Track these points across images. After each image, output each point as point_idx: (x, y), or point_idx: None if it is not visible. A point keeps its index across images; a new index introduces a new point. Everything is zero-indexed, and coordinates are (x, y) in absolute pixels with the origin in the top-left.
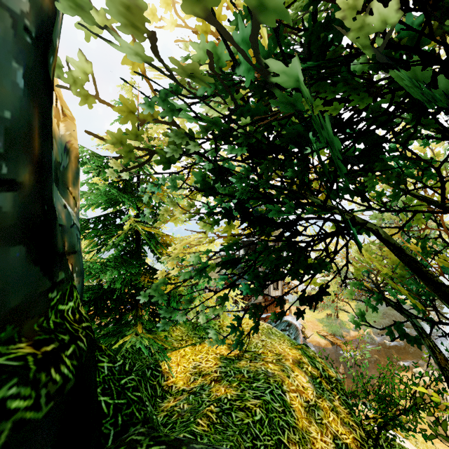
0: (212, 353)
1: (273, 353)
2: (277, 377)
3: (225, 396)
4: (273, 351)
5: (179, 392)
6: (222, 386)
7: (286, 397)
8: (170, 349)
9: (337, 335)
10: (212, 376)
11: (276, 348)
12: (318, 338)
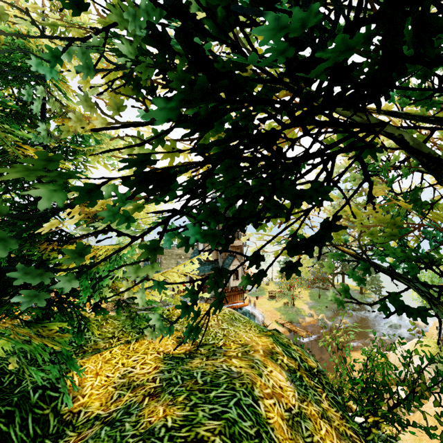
0: (153, 351)
1: (238, 345)
2: (245, 378)
3: (163, 422)
4: (237, 341)
5: (88, 422)
6: (161, 403)
7: (260, 408)
8: (90, 352)
9: (293, 322)
10: (148, 388)
11: (241, 337)
12: (276, 326)
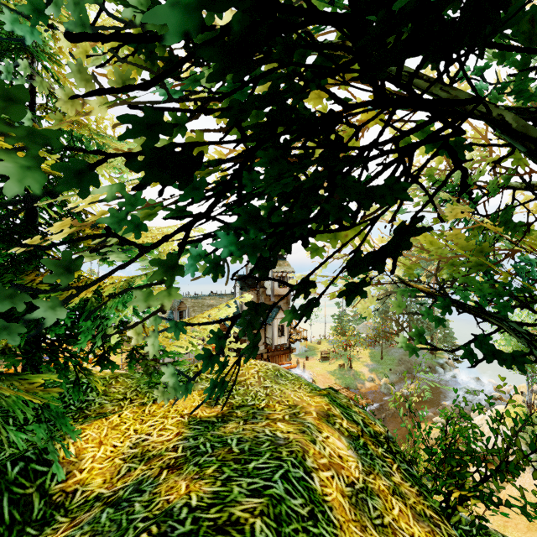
0: (175, 415)
1: (285, 406)
2: (294, 445)
3: (185, 500)
4: (284, 401)
5: (86, 504)
6: (183, 477)
7: (314, 482)
8: (93, 417)
9: (351, 388)
10: (167, 458)
11: (288, 397)
12: None
